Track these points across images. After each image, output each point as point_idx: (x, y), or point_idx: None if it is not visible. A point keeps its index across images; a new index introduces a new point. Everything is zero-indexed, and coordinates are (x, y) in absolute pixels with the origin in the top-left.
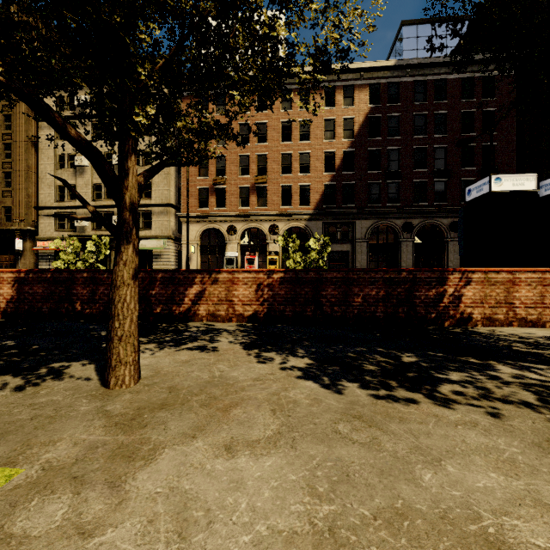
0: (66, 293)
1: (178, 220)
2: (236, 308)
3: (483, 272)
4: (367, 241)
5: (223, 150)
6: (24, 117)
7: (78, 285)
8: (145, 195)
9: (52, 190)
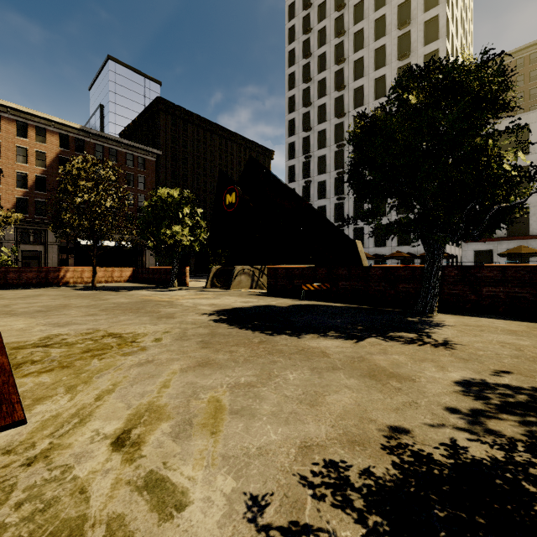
0: None
1: None
2: None
3: (74, 268)
4: (58, 244)
5: None
6: None
7: None
8: None
9: None
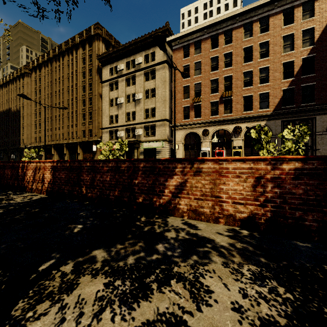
0: (77, 179)
1: (171, 129)
2: (224, 206)
3: None
4: None
5: (199, 79)
6: (96, 82)
7: (84, 173)
8: (152, 115)
9: (108, 118)
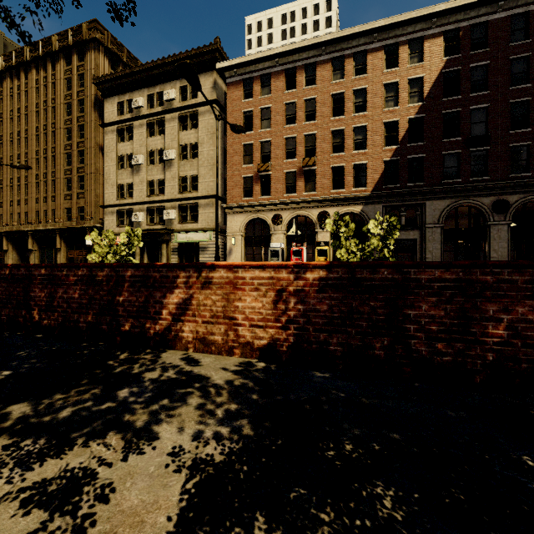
0: (24, 296)
1: (224, 212)
2: (240, 331)
3: None
4: (441, 226)
5: (267, 134)
6: (93, 125)
7: (36, 286)
8: (193, 188)
9: (115, 189)
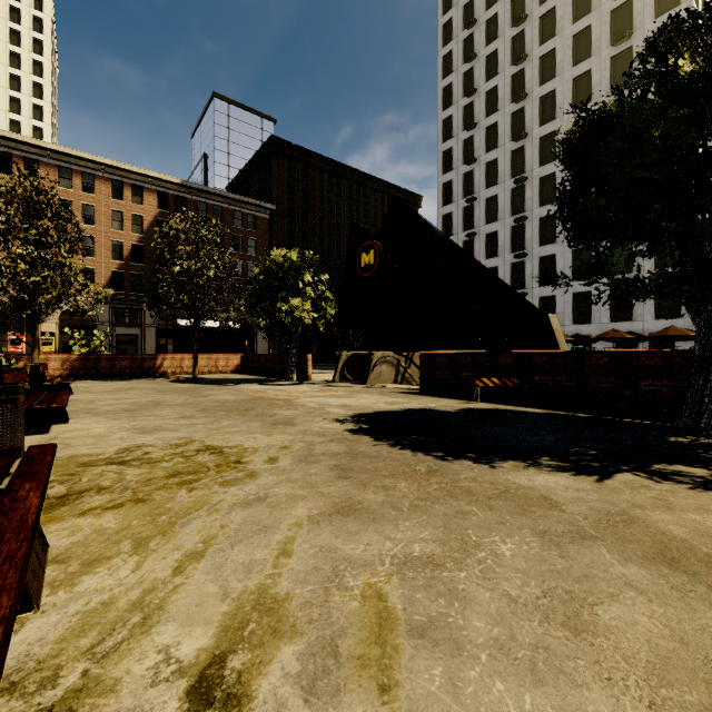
0: None
1: None
2: (50, 372)
3: (172, 355)
4: (156, 326)
5: None
6: None
7: None
8: None
9: None
